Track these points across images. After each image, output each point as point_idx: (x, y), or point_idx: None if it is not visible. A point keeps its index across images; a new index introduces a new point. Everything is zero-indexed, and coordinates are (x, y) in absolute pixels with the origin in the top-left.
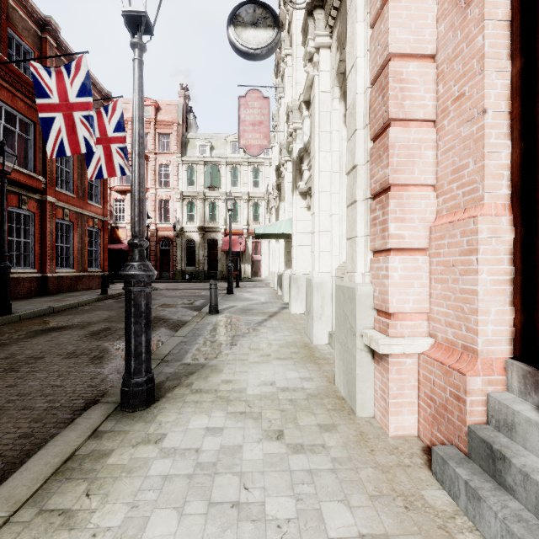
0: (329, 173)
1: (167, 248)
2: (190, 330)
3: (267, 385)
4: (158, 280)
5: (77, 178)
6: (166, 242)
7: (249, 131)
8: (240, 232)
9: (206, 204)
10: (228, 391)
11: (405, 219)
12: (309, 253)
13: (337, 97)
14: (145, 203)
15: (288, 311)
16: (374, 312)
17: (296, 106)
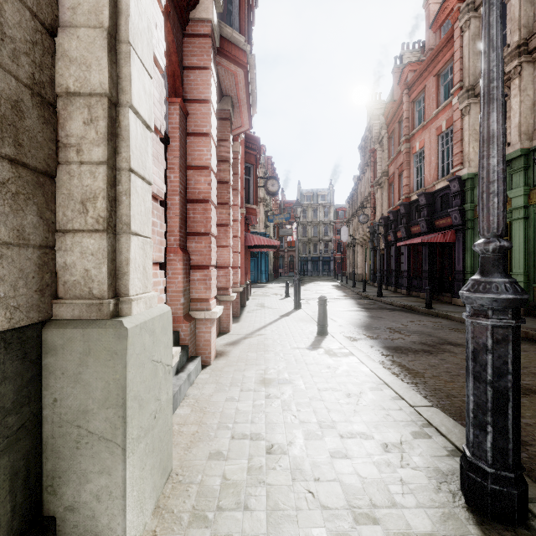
0: None
1: None
2: None
3: None
4: None
5: None
6: None
7: None
8: None
9: None
10: None
11: None
12: None
13: None
14: (481, 182)
15: None
16: None
17: None
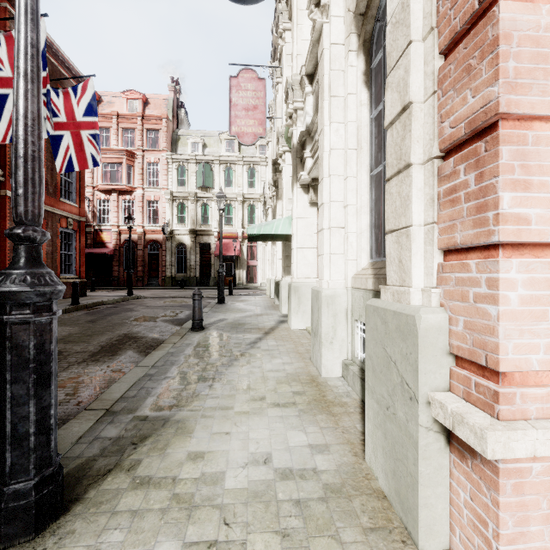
0: (343, 152)
1: (155, 253)
2: (162, 356)
3: (258, 464)
4: (146, 286)
5: (47, 171)
6: (155, 246)
7: (242, 117)
8: (234, 235)
9: (198, 205)
10: (194, 480)
11: (531, 184)
12: (312, 258)
13: (354, 49)
14: (40, 164)
15: (287, 326)
16: (450, 359)
17: (296, 81)
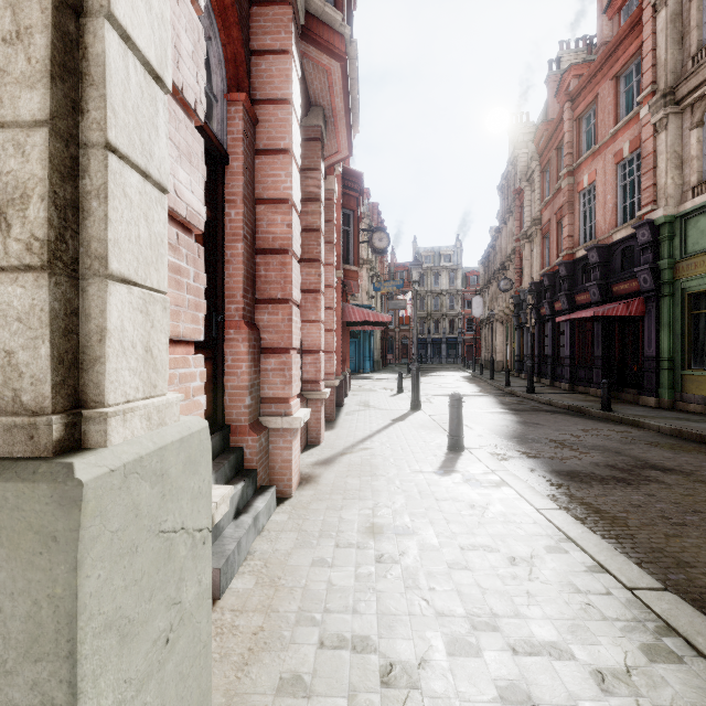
0: None
1: None
2: None
3: None
4: None
5: None
6: None
7: None
8: None
9: None
10: None
11: None
12: None
13: None
14: None
15: None
16: None
17: None
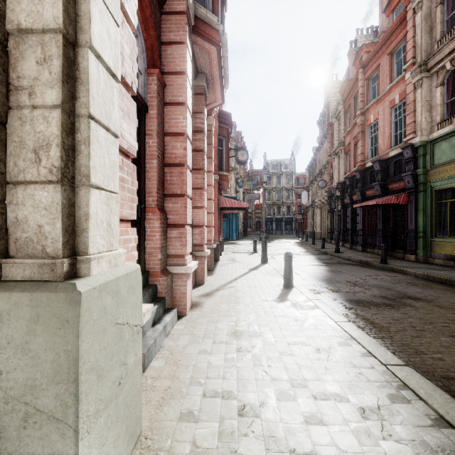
0: None
1: None
2: None
3: None
4: None
5: None
6: None
7: None
8: None
9: None
10: None
11: None
12: None
13: None
14: None
15: None
16: None
17: None
